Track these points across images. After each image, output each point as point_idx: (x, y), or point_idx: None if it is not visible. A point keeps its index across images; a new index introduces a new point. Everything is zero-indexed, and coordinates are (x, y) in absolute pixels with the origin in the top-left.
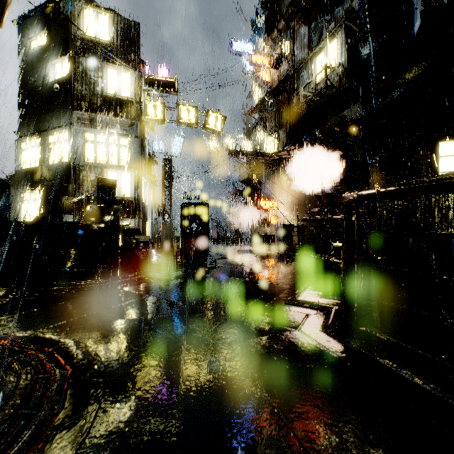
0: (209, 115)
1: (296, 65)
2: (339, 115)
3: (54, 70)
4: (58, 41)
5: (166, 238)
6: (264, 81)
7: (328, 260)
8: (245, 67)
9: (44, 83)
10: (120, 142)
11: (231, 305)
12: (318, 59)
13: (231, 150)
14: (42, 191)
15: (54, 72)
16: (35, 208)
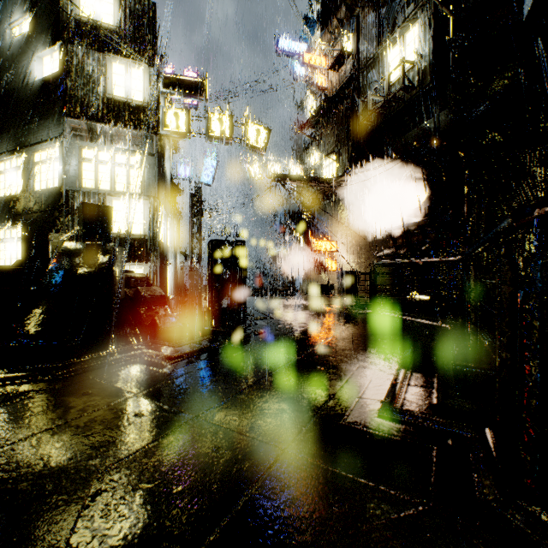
0: (248, 127)
1: (361, 64)
2: (420, 126)
3: (41, 65)
4: (46, 26)
5: (194, 289)
6: (319, 87)
7: (414, 321)
8: (294, 72)
9: (28, 82)
10: (129, 161)
11: (279, 420)
12: (392, 54)
13: (277, 174)
14: (25, 227)
15: (41, 67)
16: (17, 249)
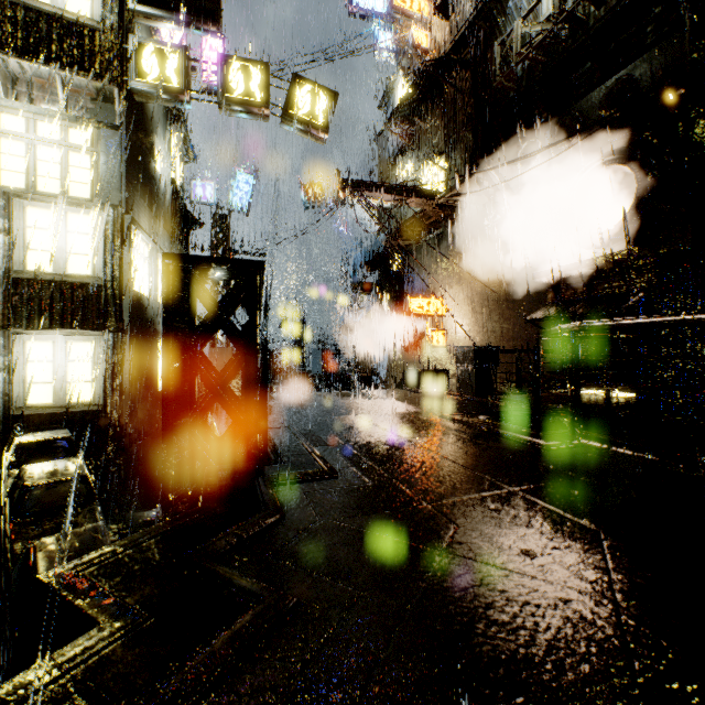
0: (297, 86)
1: None
2: (613, 79)
3: None
4: None
5: None
6: (418, 48)
7: None
8: (376, 41)
9: None
10: (67, 136)
11: None
12: None
13: (350, 181)
14: None
15: None
16: None
